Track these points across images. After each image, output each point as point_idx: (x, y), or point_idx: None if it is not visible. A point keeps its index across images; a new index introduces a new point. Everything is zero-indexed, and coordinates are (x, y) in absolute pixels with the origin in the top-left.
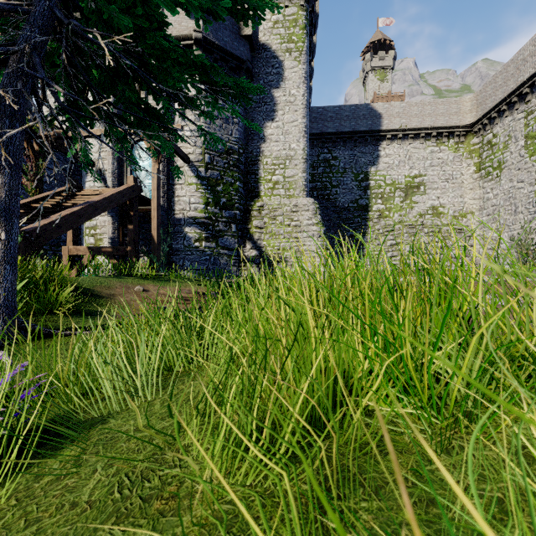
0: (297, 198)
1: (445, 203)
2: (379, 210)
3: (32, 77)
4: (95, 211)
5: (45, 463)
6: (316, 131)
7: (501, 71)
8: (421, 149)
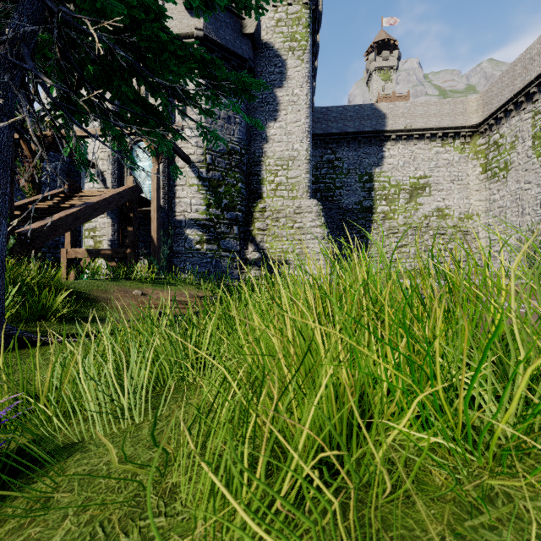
0: (300, 200)
1: (451, 205)
2: (384, 212)
3: (21, 69)
4: (94, 212)
5: (10, 503)
6: (319, 132)
7: (507, 70)
8: (426, 150)
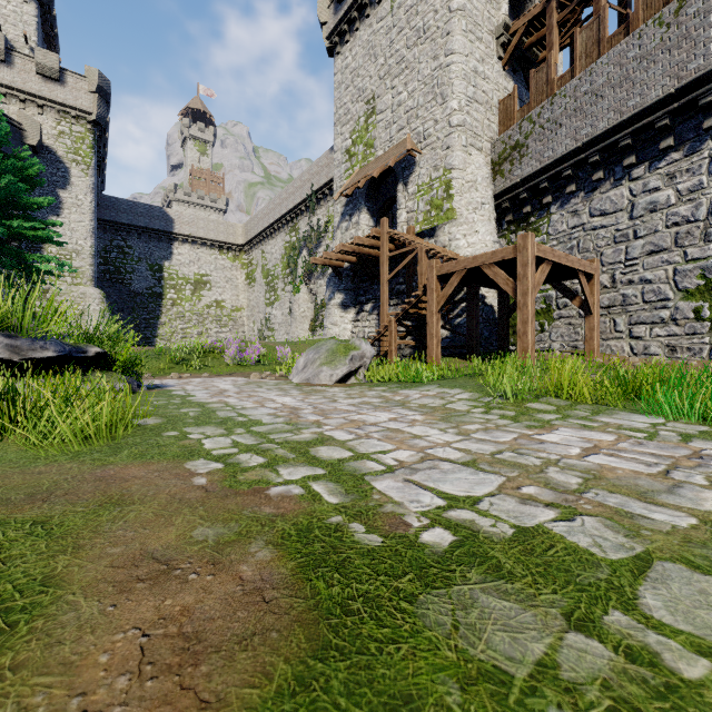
0: (85, 287)
1: (226, 299)
2: (173, 299)
3: None
4: None
5: None
6: (109, 219)
7: (253, 218)
8: (208, 255)
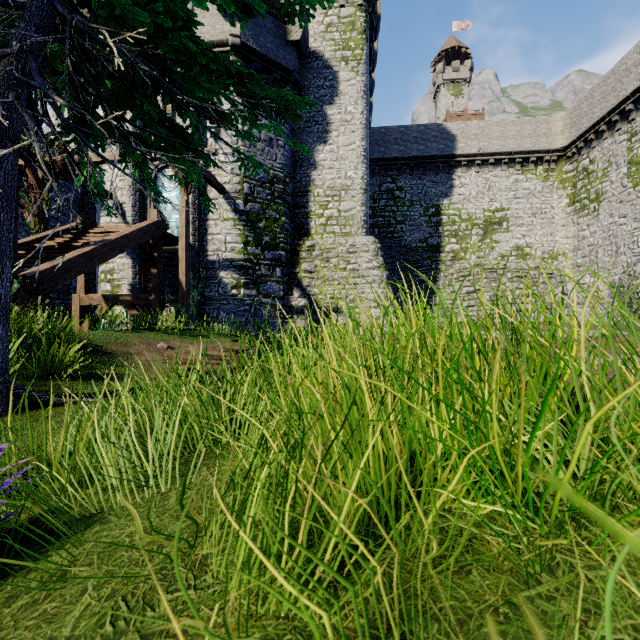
0: (355, 237)
1: (533, 243)
2: (453, 251)
3: (27, 86)
4: (111, 252)
5: (22, 578)
6: (377, 157)
7: (599, 84)
8: (503, 178)
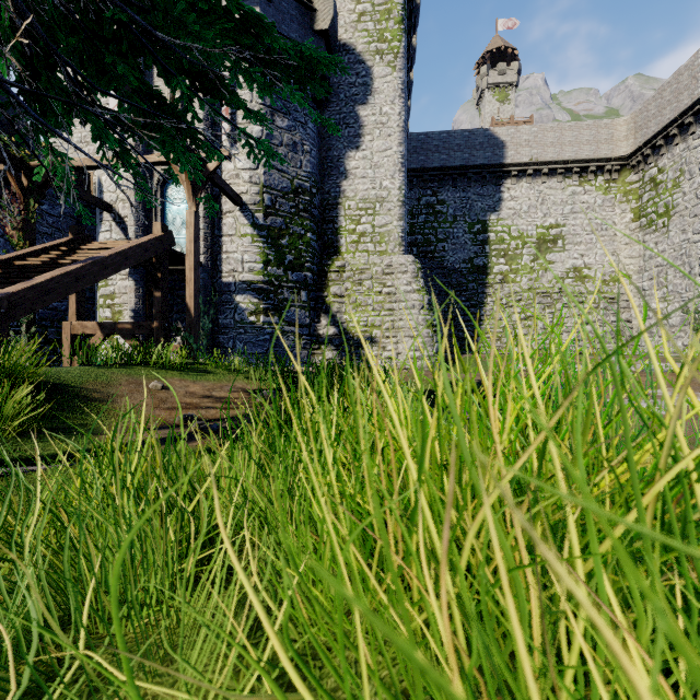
0: (391, 256)
1: (592, 263)
2: (502, 273)
3: None
4: (104, 271)
5: None
6: (416, 166)
7: (670, 82)
8: (559, 190)
